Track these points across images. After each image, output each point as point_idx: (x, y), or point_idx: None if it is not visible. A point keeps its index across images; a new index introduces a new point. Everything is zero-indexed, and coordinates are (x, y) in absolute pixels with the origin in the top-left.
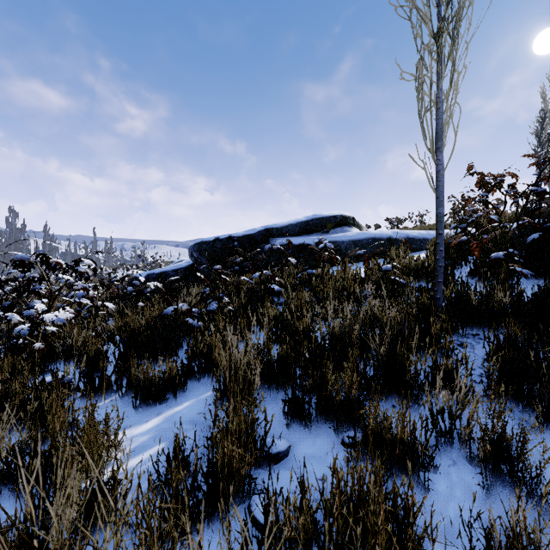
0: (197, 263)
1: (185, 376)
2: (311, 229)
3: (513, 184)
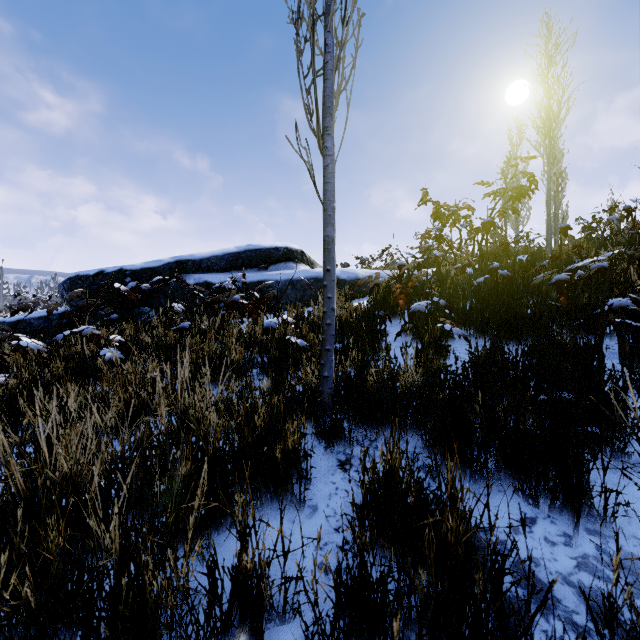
0: (72, 307)
1: None
2: (243, 264)
3: (467, 216)
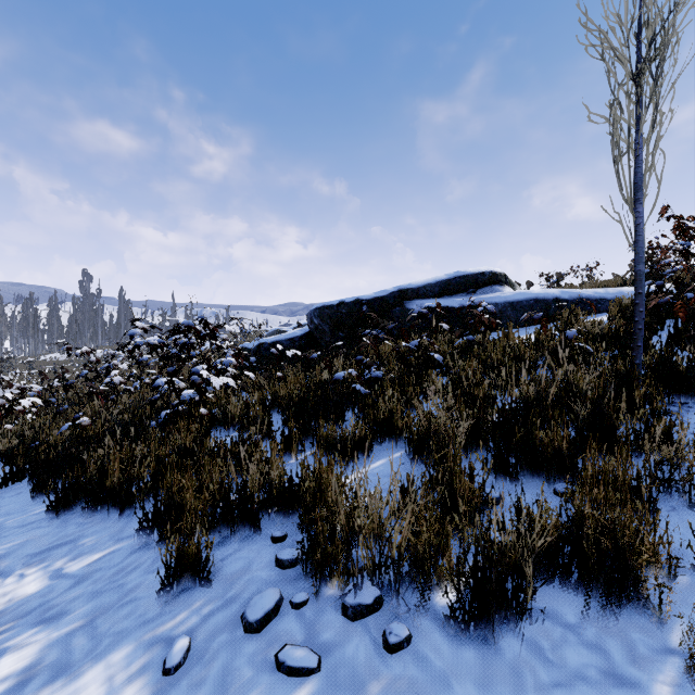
0: (317, 331)
1: (371, 438)
2: (454, 290)
3: None
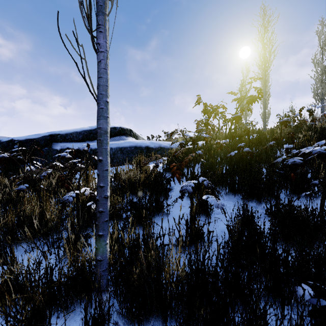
0: None
1: None
2: (93, 137)
3: (223, 112)
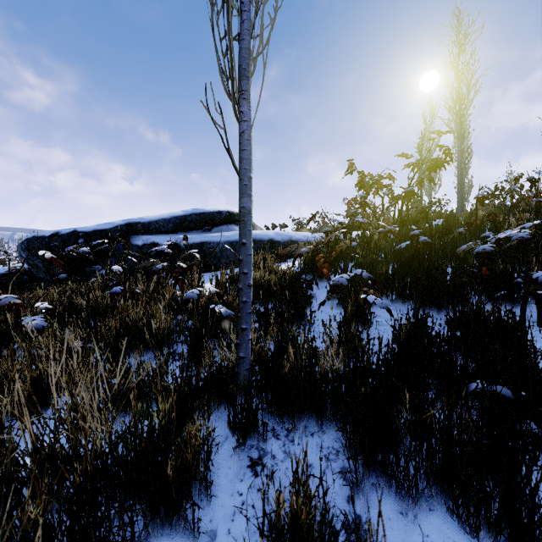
0: (30, 265)
1: None
2: (189, 226)
3: (389, 185)
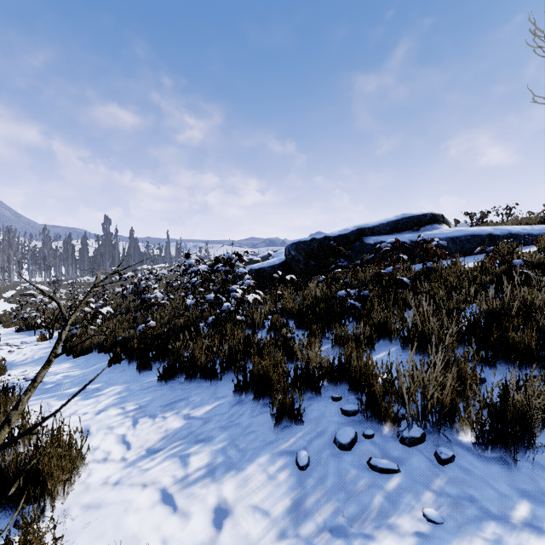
0: (293, 260)
1: (373, 337)
2: (401, 228)
3: None
